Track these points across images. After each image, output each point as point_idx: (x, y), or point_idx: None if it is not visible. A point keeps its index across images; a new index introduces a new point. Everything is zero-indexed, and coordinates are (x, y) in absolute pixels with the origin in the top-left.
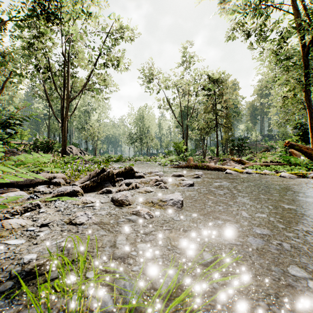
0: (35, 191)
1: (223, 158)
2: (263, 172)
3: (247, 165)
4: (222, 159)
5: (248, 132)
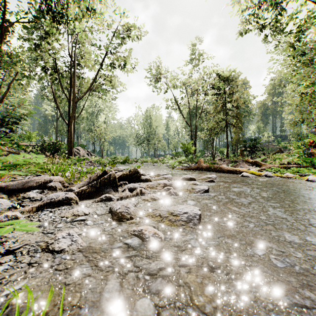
0: (25, 198)
1: (234, 160)
2: (285, 175)
3: (264, 167)
4: (233, 161)
5: (259, 133)
